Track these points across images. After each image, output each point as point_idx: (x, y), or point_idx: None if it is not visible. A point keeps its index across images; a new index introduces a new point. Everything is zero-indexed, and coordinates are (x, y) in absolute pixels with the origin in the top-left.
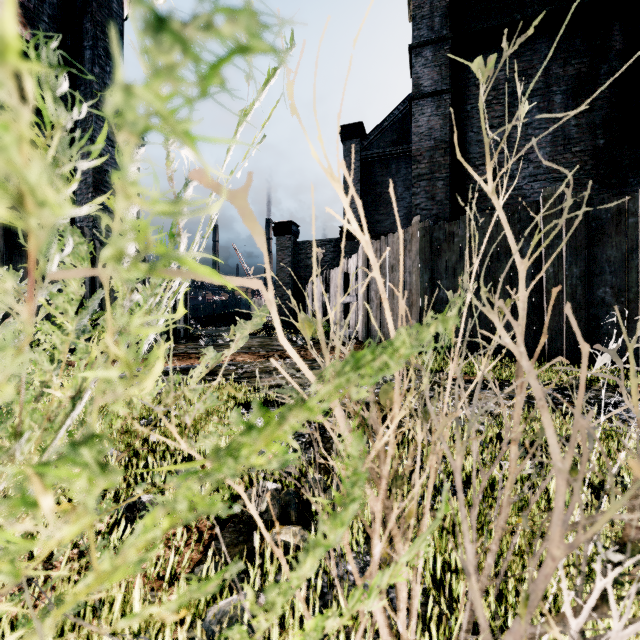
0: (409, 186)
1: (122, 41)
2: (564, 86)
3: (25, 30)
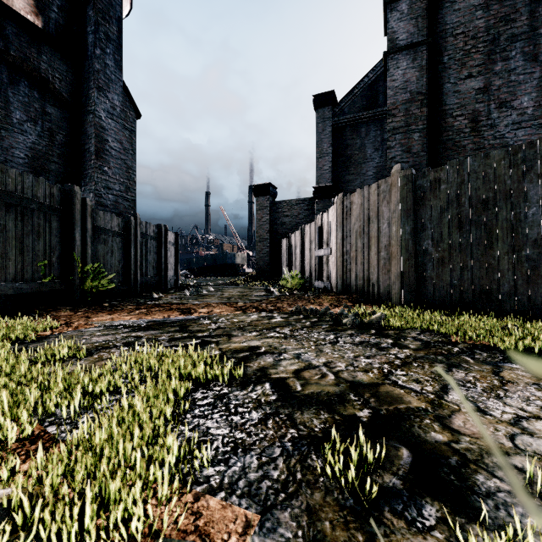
0: (378, 147)
1: (120, 26)
2: None
3: (37, 19)
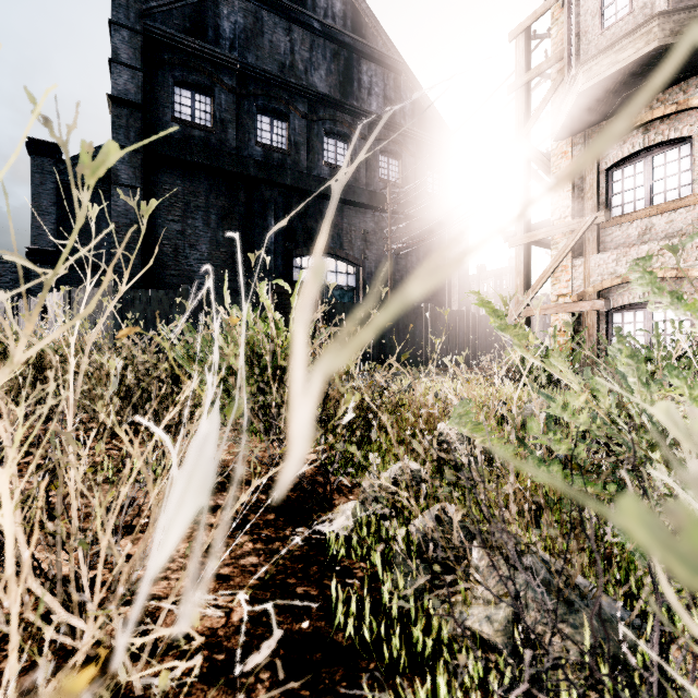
0: None
1: None
2: (217, 211)
3: None
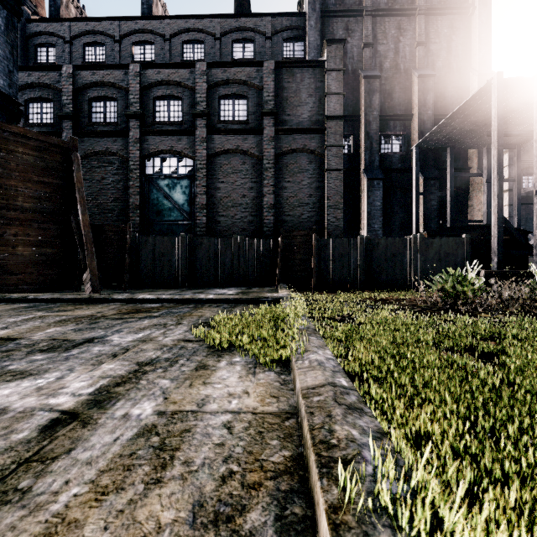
0: None
1: None
2: None
3: None
